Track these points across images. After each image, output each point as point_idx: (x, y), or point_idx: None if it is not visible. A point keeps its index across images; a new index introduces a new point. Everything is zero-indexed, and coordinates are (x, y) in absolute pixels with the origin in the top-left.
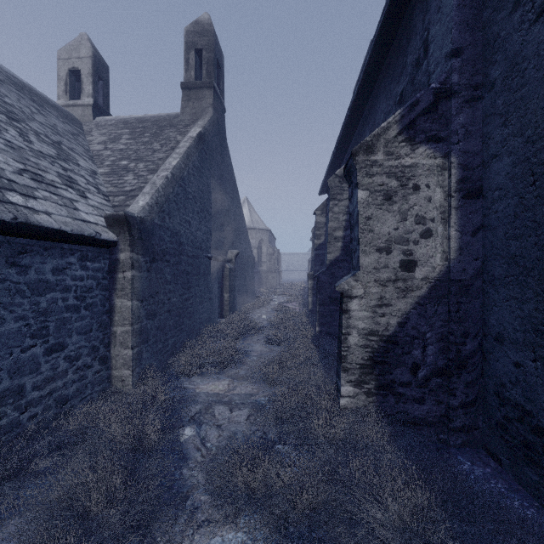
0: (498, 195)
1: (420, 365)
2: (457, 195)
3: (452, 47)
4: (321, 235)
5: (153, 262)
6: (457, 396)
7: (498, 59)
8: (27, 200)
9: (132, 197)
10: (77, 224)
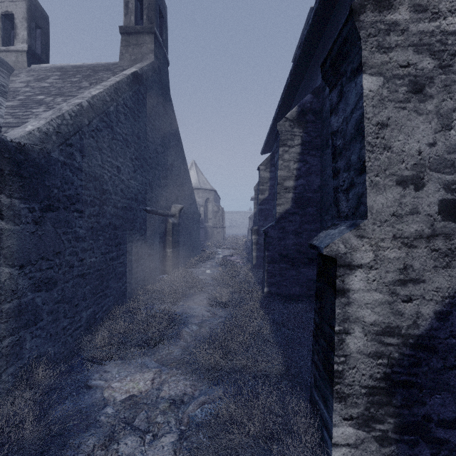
0: None
1: None
2: None
3: None
4: (265, 190)
5: (48, 210)
6: None
7: None
8: None
9: None
10: None
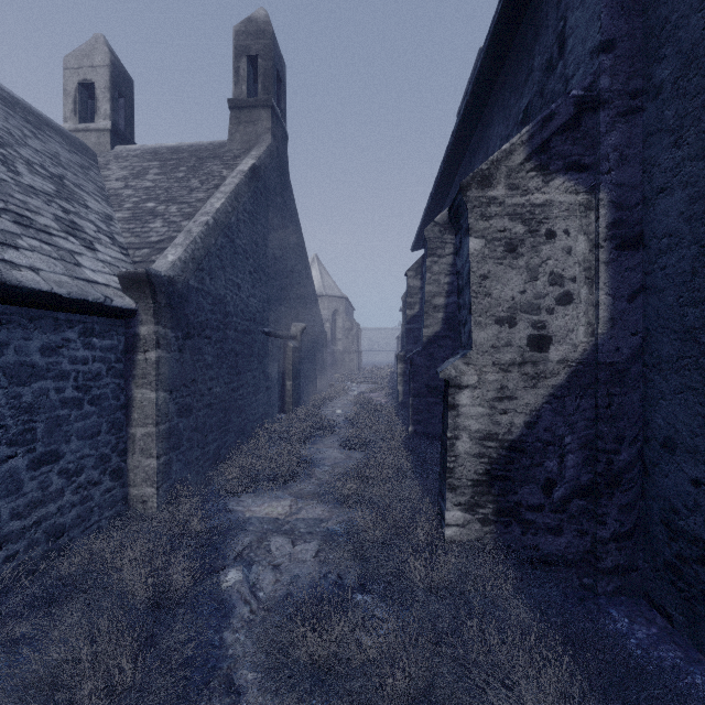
0: (667, 245)
1: (556, 482)
2: (608, 244)
3: (601, 38)
4: (415, 304)
5: (187, 338)
6: (608, 525)
7: (667, 54)
8: (4, 250)
9: (159, 250)
10: (78, 285)
